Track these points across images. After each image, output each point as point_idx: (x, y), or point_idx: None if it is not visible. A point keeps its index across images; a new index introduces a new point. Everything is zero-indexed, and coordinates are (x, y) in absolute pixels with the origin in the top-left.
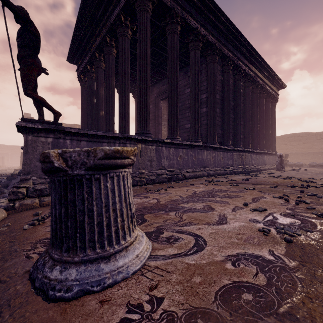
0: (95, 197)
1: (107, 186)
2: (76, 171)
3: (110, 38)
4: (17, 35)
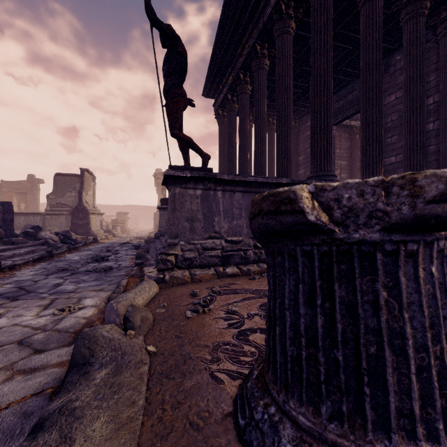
0: (406, 299)
1: (431, 275)
2: (359, 233)
3: (261, 46)
4: (164, 61)
